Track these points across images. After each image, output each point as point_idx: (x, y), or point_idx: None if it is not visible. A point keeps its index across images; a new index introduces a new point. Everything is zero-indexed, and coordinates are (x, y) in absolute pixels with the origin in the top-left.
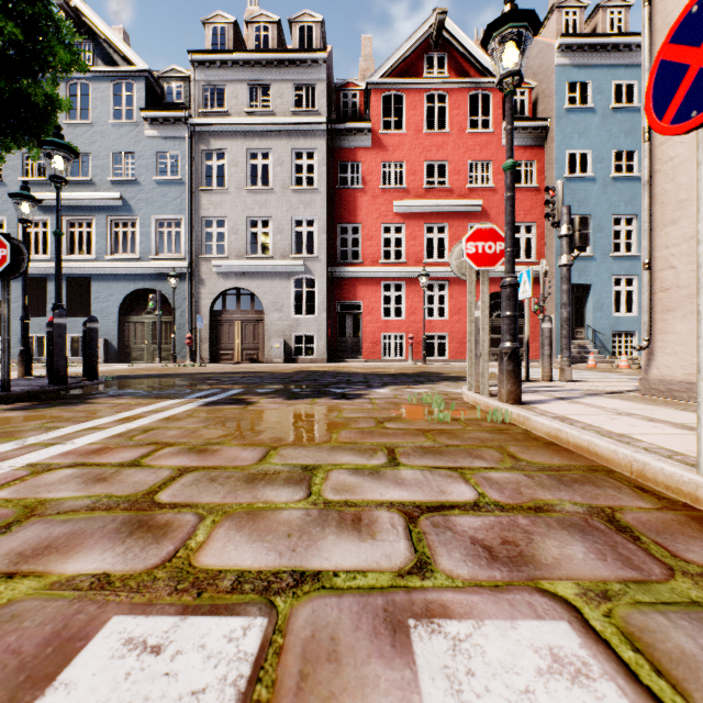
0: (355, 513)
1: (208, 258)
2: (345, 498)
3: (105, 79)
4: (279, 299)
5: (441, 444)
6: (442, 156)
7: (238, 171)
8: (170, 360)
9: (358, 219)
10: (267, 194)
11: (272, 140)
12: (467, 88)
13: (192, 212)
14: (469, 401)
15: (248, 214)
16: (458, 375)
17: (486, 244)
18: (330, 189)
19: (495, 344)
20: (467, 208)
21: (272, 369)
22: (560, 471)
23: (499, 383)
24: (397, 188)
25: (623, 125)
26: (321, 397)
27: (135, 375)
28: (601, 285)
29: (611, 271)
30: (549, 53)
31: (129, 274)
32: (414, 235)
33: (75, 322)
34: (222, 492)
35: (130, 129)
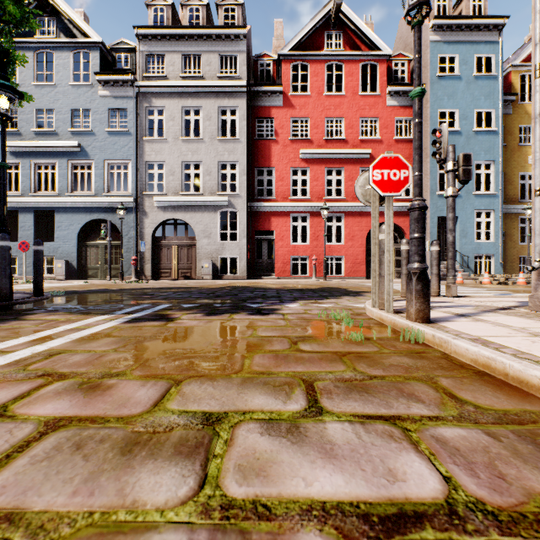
0: None
1: (150, 195)
2: (253, 492)
3: (66, 49)
4: (208, 228)
5: (363, 374)
6: (339, 114)
7: (175, 125)
8: (119, 277)
9: (272, 163)
10: (198, 143)
11: (203, 99)
12: (359, 59)
13: (137, 157)
14: (374, 317)
15: (183, 159)
16: (355, 290)
17: (391, 171)
18: (249, 140)
19: None
20: (359, 155)
21: (202, 285)
22: (525, 424)
23: (407, 302)
24: (303, 139)
25: (483, 90)
26: (238, 312)
27: (85, 290)
28: (465, 217)
29: (473, 206)
30: (424, 32)
31: (85, 207)
32: (317, 177)
33: None
34: (77, 478)
35: (86, 89)
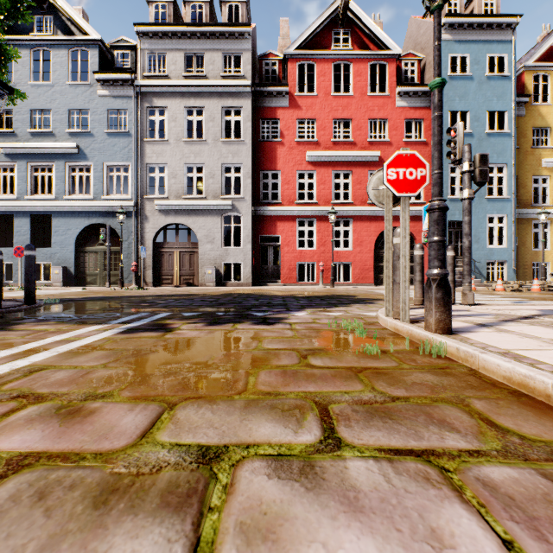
0: None
1: (151, 198)
2: None
3: (64, 47)
4: (211, 233)
5: (383, 395)
6: (346, 115)
7: (177, 126)
8: (118, 284)
9: (277, 166)
10: (201, 145)
11: (206, 99)
12: (367, 59)
13: (138, 159)
14: (388, 327)
15: (185, 162)
16: (364, 297)
17: (406, 170)
18: (253, 141)
19: None
20: (367, 158)
21: (204, 292)
22: None
23: (425, 311)
24: (309, 141)
25: (495, 90)
26: (242, 321)
27: (81, 297)
28: (477, 222)
29: (485, 211)
30: None
31: (84, 211)
32: (324, 180)
33: (38, 252)
34: (31, 545)
35: (85, 89)
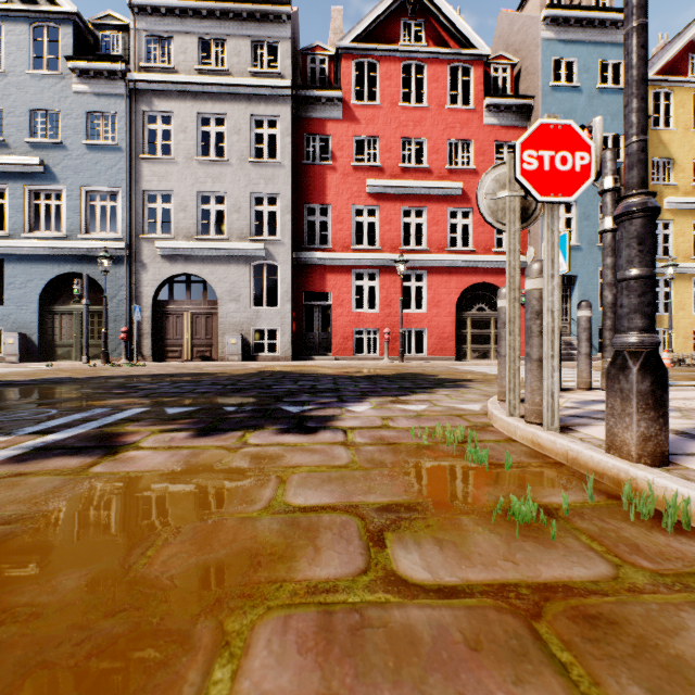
0: None
1: (150, 239)
2: None
3: (22, 20)
4: (236, 287)
5: None
6: (419, 133)
7: (188, 138)
8: (101, 359)
9: (327, 199)
10: (222, 167)
11: (228, 103)
12: (446, 59)
13: (132, 184)
14: (517, 437)
15: (199, 189)
16: (448, 377)
17: (556, 154)
18: (295, 164)
19: (477, 340)
20: (447, 190)
21: (223, 369)
22: None
23: (610, 417)
24: (370, 166)
25: (609, 107)
26: (261, 426)
27: (29, 379)
28: (587, 276)
29: (597, 263)
30: (534, 26)
31: (52, 255)
32: (389, 219)
33: None
34: None
35: (53, 81)
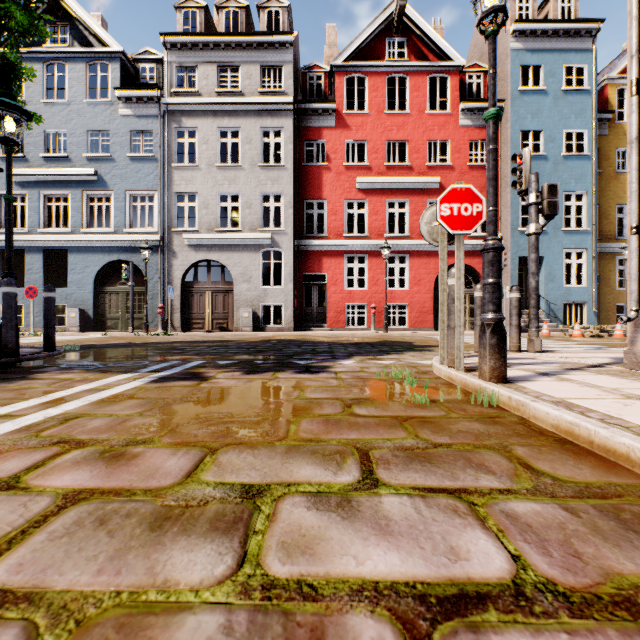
0: (313, 623)
1: (179, 231)
2: (298, 571)
3: (81, 60)
4: (248, 270)
5: (426, 442)
6: (402, 135)
7: (209, 149)
8: (143, 329)
9: (323, 194)
10: (236, 171)
11: (241, 119)
12: (426, 71)
13: (165, 187)
14: (442, 376)
15: (218, 190)
16: (421, 344)
17: (461, 205)
18: (296, 166)
19: None
20: (426, 184)
21: (240, 338)
22: (609, 498)
23: (479, 359)
24: (360, 165)
25: (573, 107)
26: (283, 370)
27: (103, 344)
28: (553, 257)
29: (562, 245)
30: (504, 38)
31: (103, 246)
32: (376, 210)
33: None
34: (102, 556)
35: (105, 107)
